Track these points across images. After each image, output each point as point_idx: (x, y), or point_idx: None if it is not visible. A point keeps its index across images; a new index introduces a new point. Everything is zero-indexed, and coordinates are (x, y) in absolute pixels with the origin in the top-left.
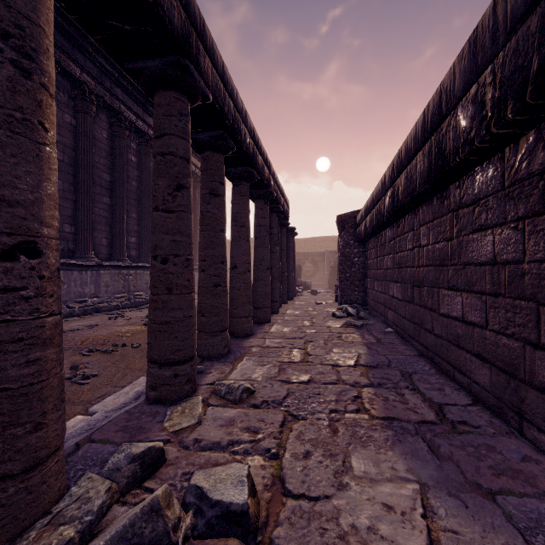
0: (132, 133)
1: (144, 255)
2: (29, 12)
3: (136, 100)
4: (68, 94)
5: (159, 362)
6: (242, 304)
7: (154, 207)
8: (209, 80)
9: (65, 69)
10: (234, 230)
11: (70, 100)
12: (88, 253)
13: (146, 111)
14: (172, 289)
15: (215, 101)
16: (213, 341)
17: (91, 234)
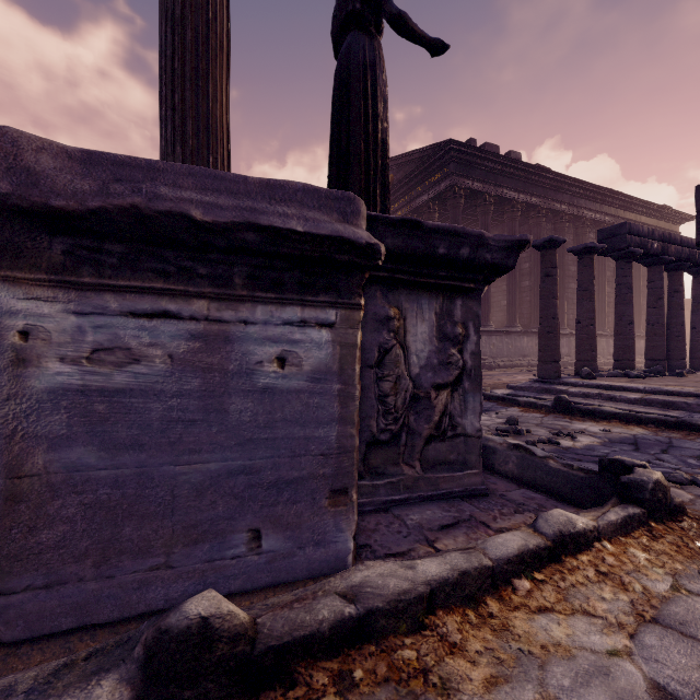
0: (589, 226)
1: (600, 325)
2: (631, 282)
3: (595, 199)
4: (550, 222)
5: (650, 359)
6: (699, 350)
7: (647, 307)
8: (673, 253)
9: (552, 209)
10: (693, 305)
11: (551, 226)
12: (563, 326)
13: (603, 203)
14: (656, 335)
15: (676, 258)
16: (675, 363)
17: (565, 313)
